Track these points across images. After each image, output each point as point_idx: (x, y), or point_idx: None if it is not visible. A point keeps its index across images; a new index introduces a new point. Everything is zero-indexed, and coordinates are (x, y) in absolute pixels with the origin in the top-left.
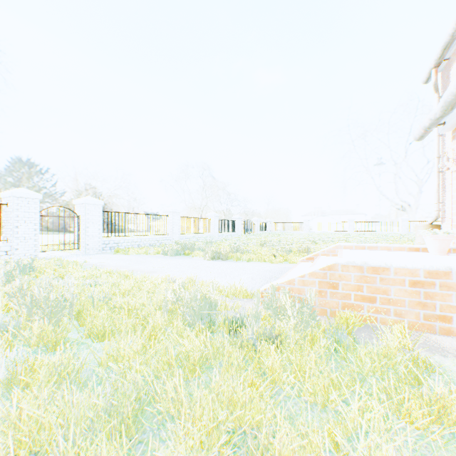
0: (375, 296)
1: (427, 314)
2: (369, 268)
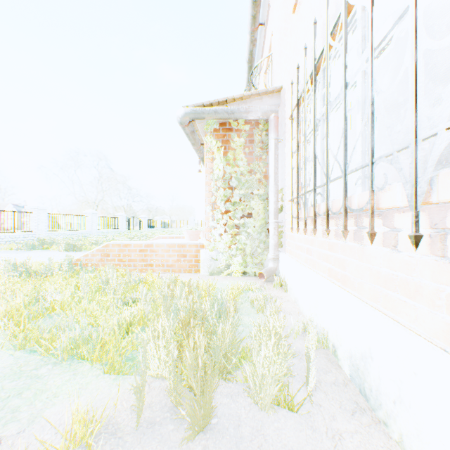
0: (126, 258)
1: (146, 264)
2: (124, 245)
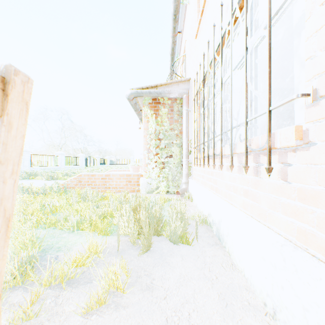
0: (93, 183)
1: (105, 187)
2: (91, 175)
